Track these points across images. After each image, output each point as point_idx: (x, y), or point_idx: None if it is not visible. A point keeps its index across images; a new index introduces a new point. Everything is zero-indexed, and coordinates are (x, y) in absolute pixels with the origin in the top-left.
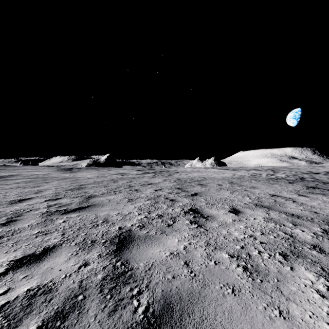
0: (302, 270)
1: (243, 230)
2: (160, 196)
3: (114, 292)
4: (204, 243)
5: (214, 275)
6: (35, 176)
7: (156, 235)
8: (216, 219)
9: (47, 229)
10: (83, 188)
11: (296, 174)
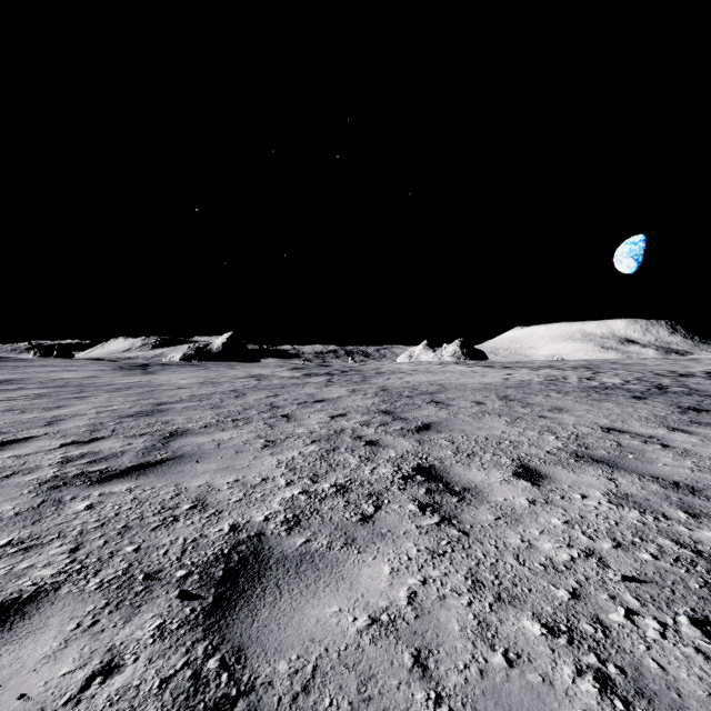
0: None
1: (564, 532)
2: (341, 431)
3: None
4: (464, 581)
5: None
6: (60, 381)
7: (330, 550)
8: (486, 497)
9: (36, 532)
10: (162, 413)
11: (643, 377)
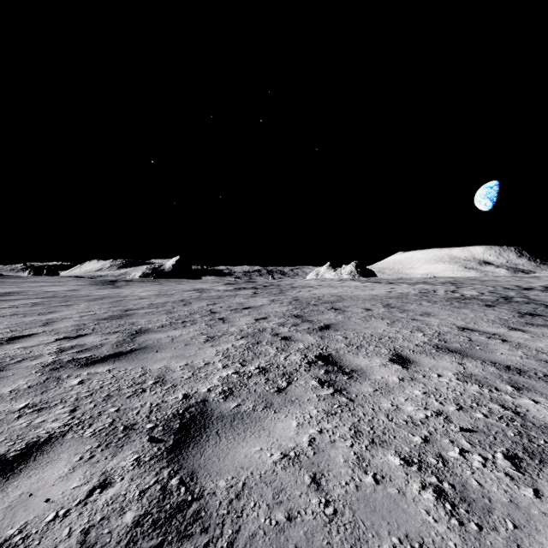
0: None
1: (422, 399)
2: (263, 330)
3: None
4: (349, 431)
5: (376, 511)
6: (50, 293)
7: (255, 411)
8: (368, 376)
9: (45, 399)
10: (129, 317)
11: (495, 290)
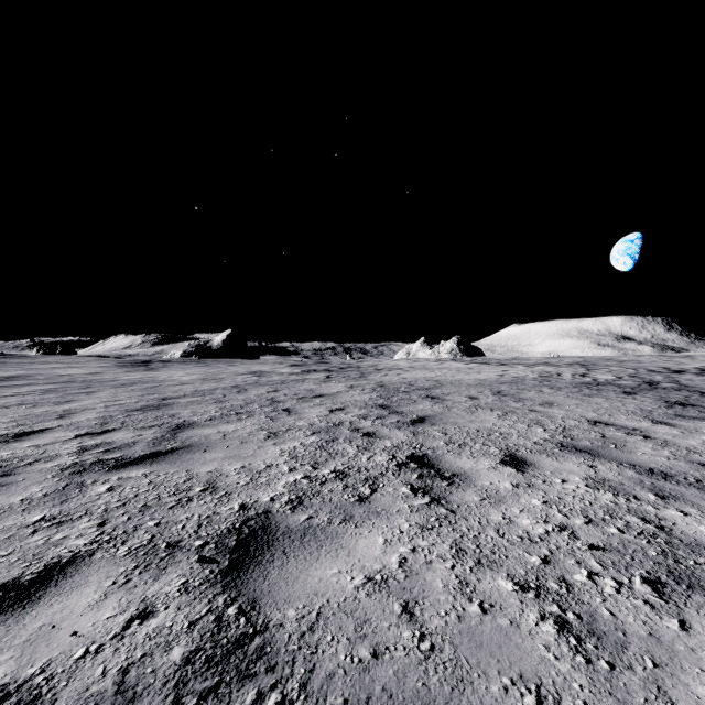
0: None
1: (542, 510)
2: (340, 424)
3: None
4: (449, 550)
5: (483, 647)
6: (66, 377)
7: (330, 525)
8: (473, 482)
9: (65, 510)
10: (168, 407)
11: (636, 374)
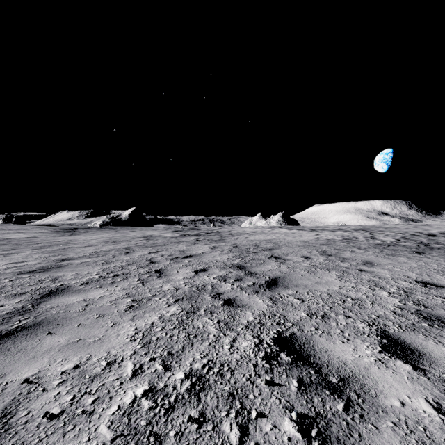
0: None
1: None
2: (203, 288)
3: None
4: None
5: None
6: (5, 241)
7: None
8: (376, 399)
9: None
10: (59, 268)
11: (406, 237)
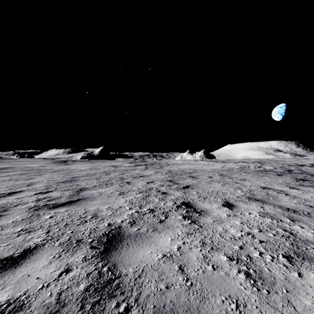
0: (311, 276)
1: (240, 226)
2: (151, 188)
3: (97, 309)
4: (199, 243)
5: (213, 284)
6: (29, 168)
7: (147, 232)
8: (210, 214)
9: (32, 226)
10: (75, 181)
11: (283, 166)
